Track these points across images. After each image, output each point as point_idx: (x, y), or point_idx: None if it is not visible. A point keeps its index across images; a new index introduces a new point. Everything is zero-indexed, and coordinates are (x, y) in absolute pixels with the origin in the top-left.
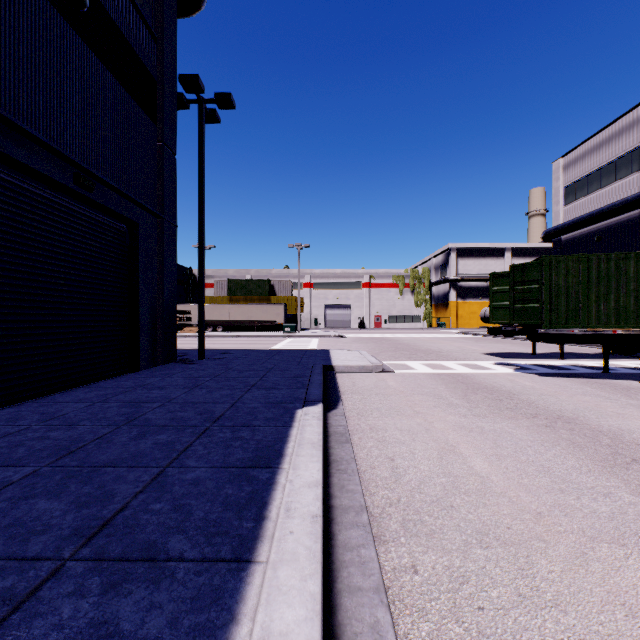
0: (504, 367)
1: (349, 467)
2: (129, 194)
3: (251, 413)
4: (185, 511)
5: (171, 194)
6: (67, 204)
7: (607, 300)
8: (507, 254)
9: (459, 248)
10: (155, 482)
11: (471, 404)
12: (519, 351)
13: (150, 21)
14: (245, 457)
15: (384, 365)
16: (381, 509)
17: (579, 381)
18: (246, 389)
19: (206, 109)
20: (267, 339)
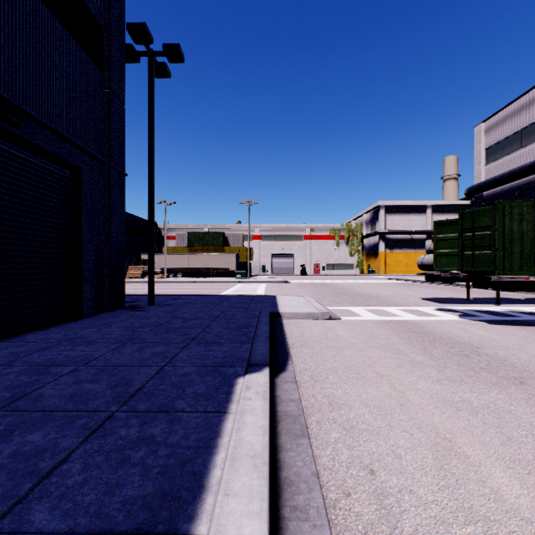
0: (447, 313)
1: (311, 500)
2: (67, 135)
3: (178, 385)
4: None
5: (119, 142)
6: None
7: None
8: (428, 211)
9: (387, 205)
10: None
11: (437, 362)
12: (451, 296)
13: None
14: (139, 496)
15: (330, 311)
16: None
17: (534, 330)
18: (184, 344)
19: (156, 62)
20: (220, 284)
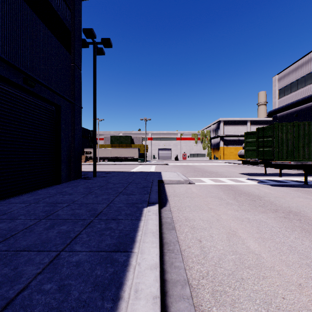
0: (252, 181)
1: (175, 248)
2: (55, 90)
3: (118, 210)
4: (66, 291)
5: (79, 91)
6: (20, 94)
7: (308, 146)
8: (248, 123)
9: (224, 120)
10: (51, 264)
11: (239, 203)
12: (257, 172)
13: (67, 0)
14: (111, 243)
15: (189, 180)
16: (197, 281)
17: (293, 189)
18: (116, 195)
19: (97, 47)
20: (129, 166)
